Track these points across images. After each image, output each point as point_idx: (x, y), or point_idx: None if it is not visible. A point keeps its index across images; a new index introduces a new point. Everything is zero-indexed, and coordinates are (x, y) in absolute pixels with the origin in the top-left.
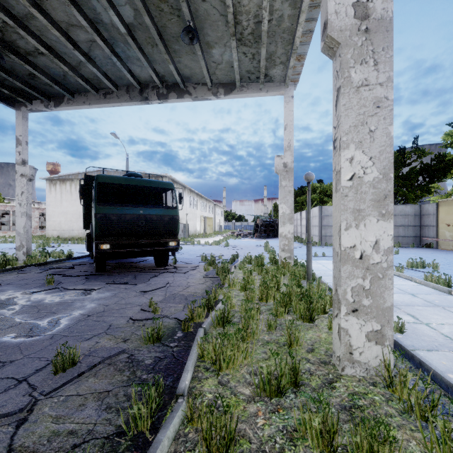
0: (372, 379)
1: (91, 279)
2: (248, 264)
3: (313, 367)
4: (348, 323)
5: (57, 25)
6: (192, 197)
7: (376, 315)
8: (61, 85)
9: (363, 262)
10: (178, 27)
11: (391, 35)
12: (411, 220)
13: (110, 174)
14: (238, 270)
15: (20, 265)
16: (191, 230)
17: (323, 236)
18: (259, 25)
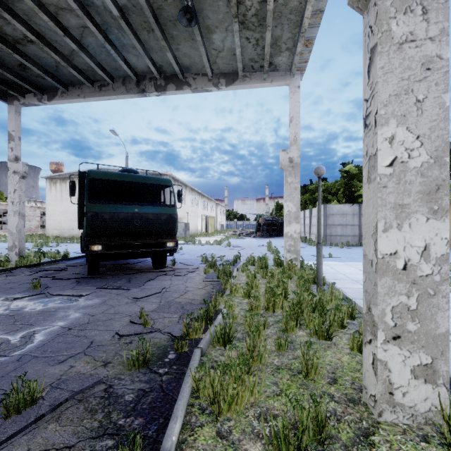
0: (421, 430)
1: (82, 283)
2: (251, 265)
3: (339, 407)
4: (387, 353)
5: (45, 8)
6: (193, 195)
7: (426, 344)
8: (54, 77)
9: (407, 274)
10: (176, 8)
11: None
12: None
13: None
14: (241, 273)
15: (10, 267)
16: (192, 229)
17: (328, 235)
18: (264, 4)
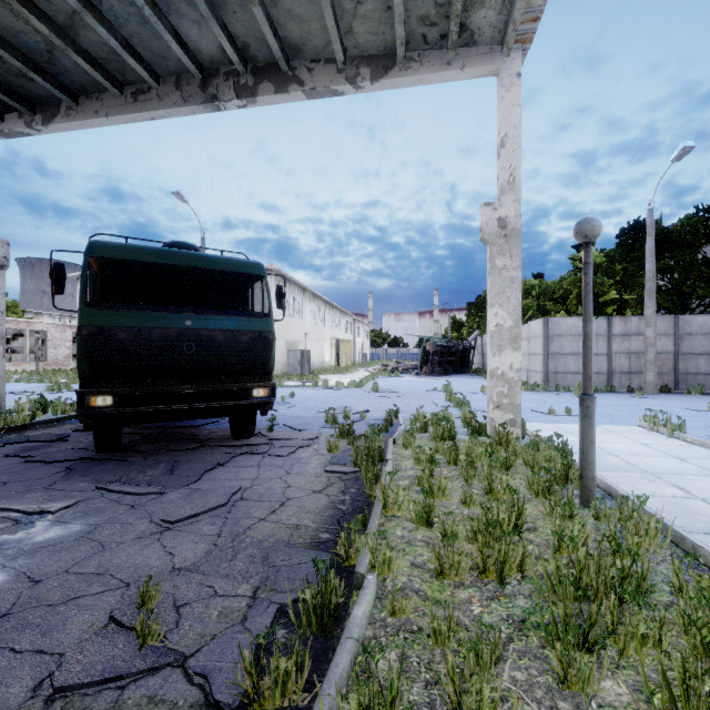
0: None
1: (74, 474)
2: (419, 432)
3: None
4: None
5: None
6: (316, 306)
7: None
8: (49, 76)
9: None
10: None
11: None
12: None
13: None
14: (402, 450)
15: None
16: (315, 361)
17: (550, 372)
18: None
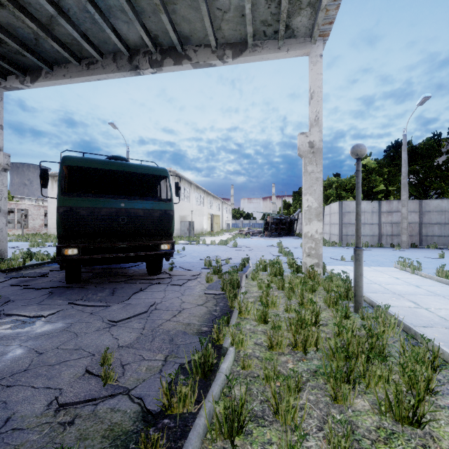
0: None
1: (54, 295)
2: (262, 271)
3: None
4: None
5: None
6: (198, 193)
7: None
8: (35, 54)
9: None
10: None
11: None
12: (448, 217)
13: None
14: (251, 281)
15: None
16: (197, 228)
17: (343, 235)
18: None
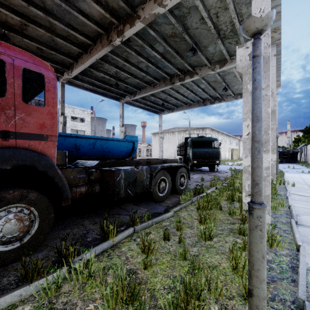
0: None
1: (190, 172)
2: None
3: None
4: None
5: (180, 93)
6: (223, 137)
7: (271, 175)
8: (175, 105)
9: None
10: (220, 85)
11: (275, 114)
12: None
13: (179, 129)
14: None
15: None
16: (222, 157)
17: None
18: None
